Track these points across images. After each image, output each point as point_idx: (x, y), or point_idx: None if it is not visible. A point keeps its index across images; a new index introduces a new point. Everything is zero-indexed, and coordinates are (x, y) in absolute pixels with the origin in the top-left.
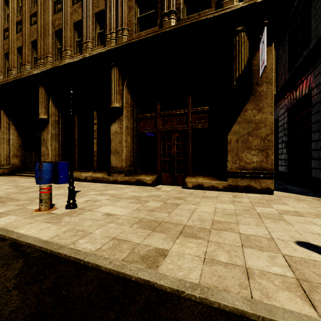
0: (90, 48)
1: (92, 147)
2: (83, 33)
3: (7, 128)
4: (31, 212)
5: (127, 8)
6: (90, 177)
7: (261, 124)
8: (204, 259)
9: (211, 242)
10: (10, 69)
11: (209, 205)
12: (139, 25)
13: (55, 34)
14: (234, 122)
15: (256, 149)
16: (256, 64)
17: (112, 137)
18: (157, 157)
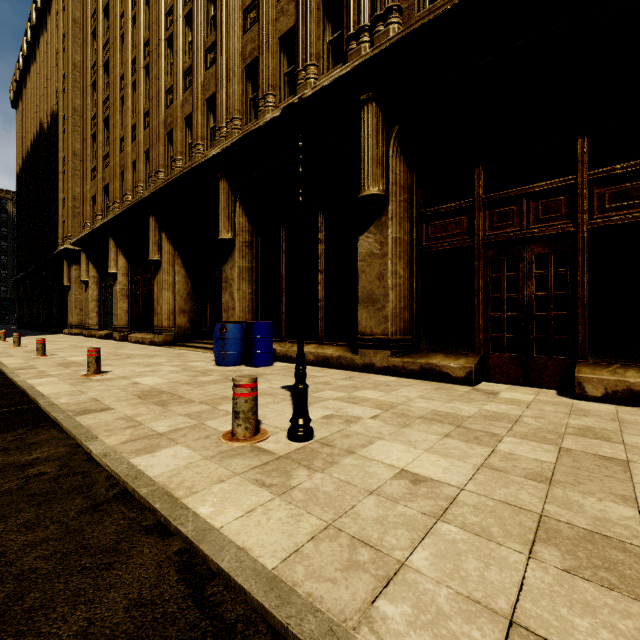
0: (313, 79)
1: (314, 291)
2: (299, 51)
3: (171, 263)
4: (218, 441)
5: None
6: (312, 355)
7: None
8: None
9: None
10: (174, 159)
11: None
12: None
13: (246, 72)
14: None
15: None
16: None
17: (360, 266)
18: (477, 311)
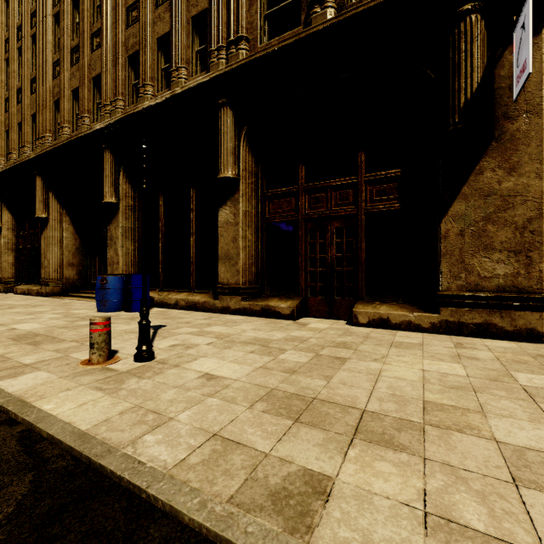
0: (184, 79)
1: (187, 249)
2: (172, 54)
3: (59, 221)
4: (75, 366)
5: (246, 0)
6: (184, 301)
7: (514, 197)
8: (425, 516)
9: (433, 461)
10: (62, 126)
11: (408, 363)
12: (268, 28)
13: (129, 61)
14: (455, 196)
15: (504, 249)
16: (503, 77)
17: (220, 231)
18: (300, 267)
